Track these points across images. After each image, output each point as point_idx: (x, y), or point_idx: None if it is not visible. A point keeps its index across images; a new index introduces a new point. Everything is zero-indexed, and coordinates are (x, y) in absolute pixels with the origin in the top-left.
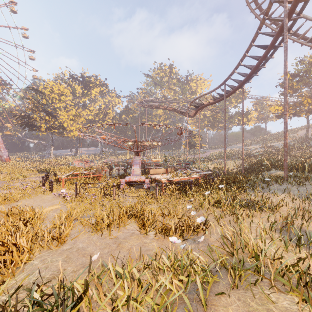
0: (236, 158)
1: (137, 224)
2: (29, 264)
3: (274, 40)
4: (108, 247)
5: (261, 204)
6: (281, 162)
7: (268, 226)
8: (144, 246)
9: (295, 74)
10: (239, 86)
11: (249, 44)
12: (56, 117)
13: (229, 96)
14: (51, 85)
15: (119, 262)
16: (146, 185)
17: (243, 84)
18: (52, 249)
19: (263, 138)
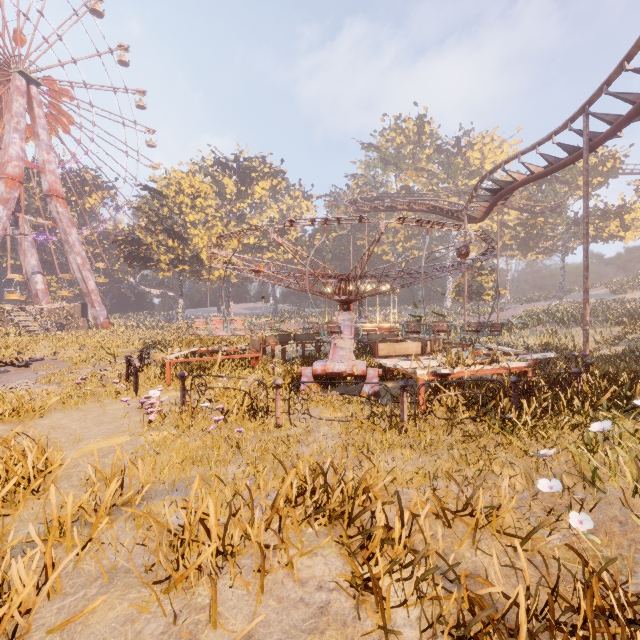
0: (599, 320)
1: (341, 547)
2: None
3: None
4: None
5: None
6: None
7: None
8: None
9: None
10: (634, 110)
11: None
12: (187, 241)
13: (598, 147)
14: (178, 178)
15: None
16: (368, 387)
17: None
18: None
19: None
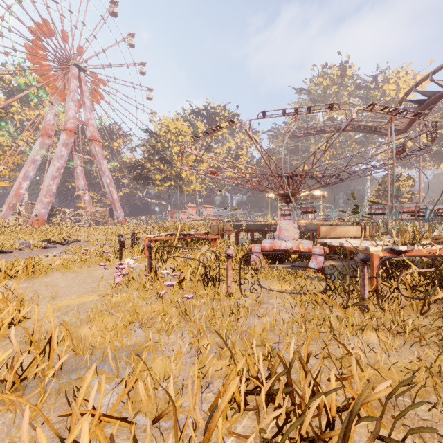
0: None
1: None
2: None
3: None
4: None
5: None
6: None
7: None
8: None
9: None
10: None
11: None
12: (172, 165)
13: None
14: (166, 123)
15: None
16: (313, 263)
17: None
18: None
19: None
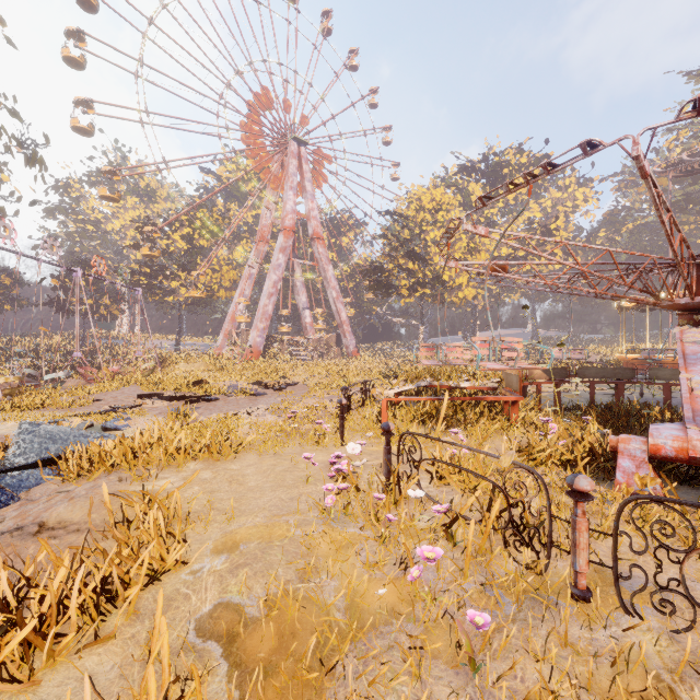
0: None
1: None
2: None
3: None
4: None
5: None
6: None
7: None
8: None
9: None
10: None
11: None
12: (427, 261)
13: None
14: (418, 195)
15: None
16: None
17: None
18: None
19: None
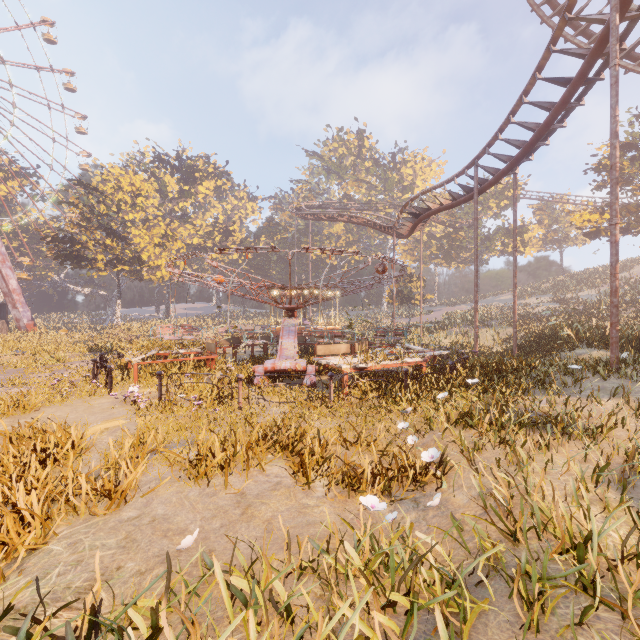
0: (498, 323)
1: (287, 462)
2: (42, 552)
3: (587, 65)
4: (223, 516)
5: (564, 420)
6: (599, 330)
7: (588, 473)
8: (302, 515)
9: (627, 145)
10: (507, 168)
11: (531, 77)
12: (127, 241)
13: (486, 190)
14: (116, 175)
15: (245, 551)
16: (308, 380)
17: (517, 163)
18: (98, 518)
19: (556, 281)
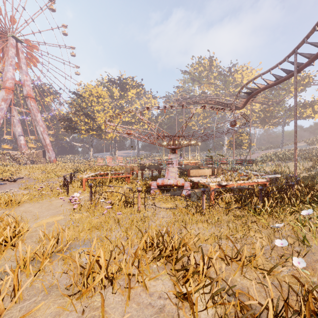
0: (301, 159)
1: (171, 275)
2: None
3: None
4: None
5: None
6: None
7: None
8: None
9: None
10: None
11: None
12: (95, 119)
13: (302, 70)
14: (90, 88)
15: None
16: (185, 192)
17: None
18: None
19: None
